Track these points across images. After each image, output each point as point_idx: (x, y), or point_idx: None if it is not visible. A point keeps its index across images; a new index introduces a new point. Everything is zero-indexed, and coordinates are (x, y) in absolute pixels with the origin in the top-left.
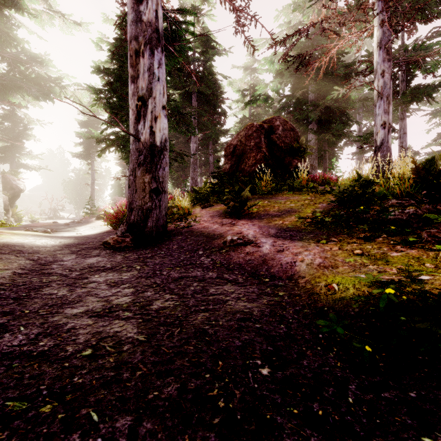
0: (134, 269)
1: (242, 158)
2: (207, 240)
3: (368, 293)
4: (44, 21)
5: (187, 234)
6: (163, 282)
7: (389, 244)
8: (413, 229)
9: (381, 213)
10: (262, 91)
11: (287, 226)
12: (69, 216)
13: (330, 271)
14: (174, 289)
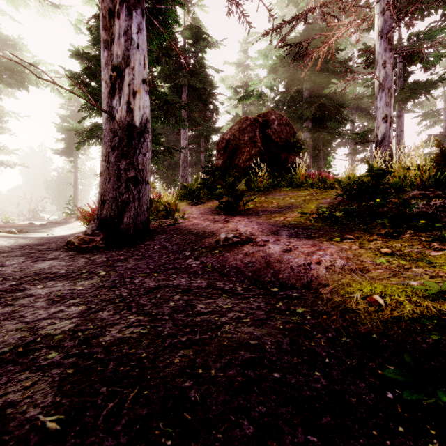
0: (97, 275)
1: (236, 153)
2: (196, 238)
3: (436, 310)
4: (17, 0)
5: (173, 232)
6: (132, 294)
7: (421, 241)
8: (443, 224)
9: (401, 206)
10: (255, 87)
11: (290, 222)
12: (51, 218)
13: (360, 276)
14: (145, 306)
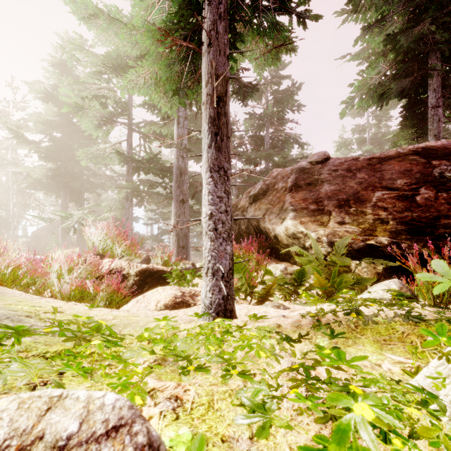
0: None
1: (40, 240)
2: None
3: None
4: None
5: None
6: None
7: None
8: None
9: None
10: None
11: None
12: None
13: None
14: None
